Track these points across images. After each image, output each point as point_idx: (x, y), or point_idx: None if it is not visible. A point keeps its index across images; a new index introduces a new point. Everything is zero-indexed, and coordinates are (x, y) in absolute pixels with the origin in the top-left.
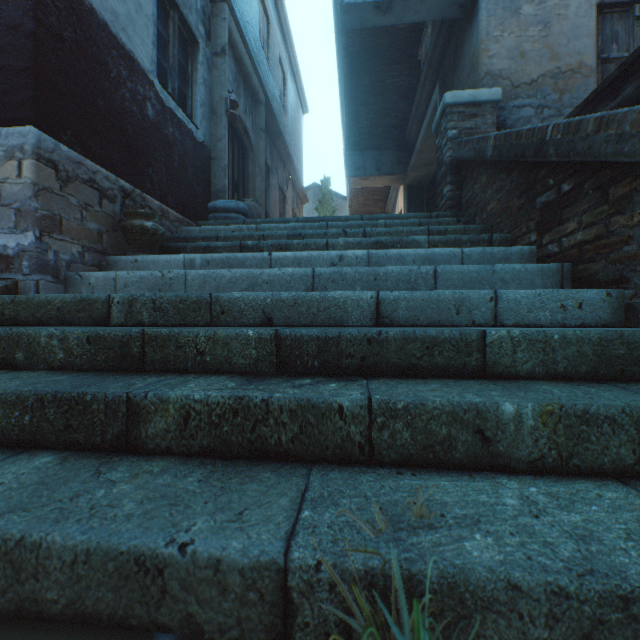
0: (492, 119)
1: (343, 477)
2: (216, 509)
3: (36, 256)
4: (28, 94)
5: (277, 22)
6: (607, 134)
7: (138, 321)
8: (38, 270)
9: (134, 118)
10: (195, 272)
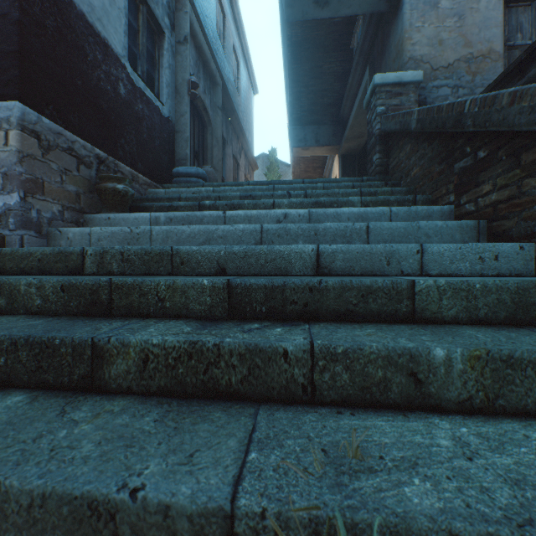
0: (415, 97)
1: (288, 417)
2: (168, 451)
3: (21, 214)
4: (14, 74)
5: (232, 17)
6: (521, 106)
7: (108, 271)
8: (22, 226)
9: (108, 96)
10: (159, 228)
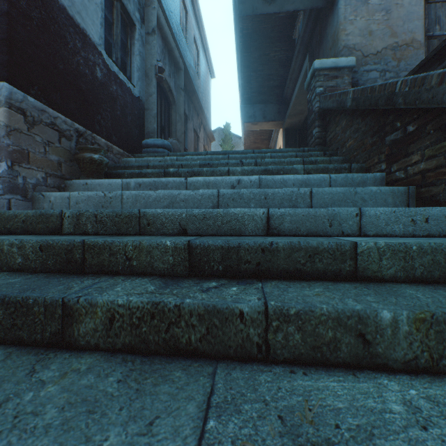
0: (348, 80)
1: (244, 377)
2: (129, 418)
3: (8, 181)
4: (3, 58)
5: (192, 13)
6: None
7: (84, 231)
8: (10, 191)
9: (86, 78)
10: (129, 192)
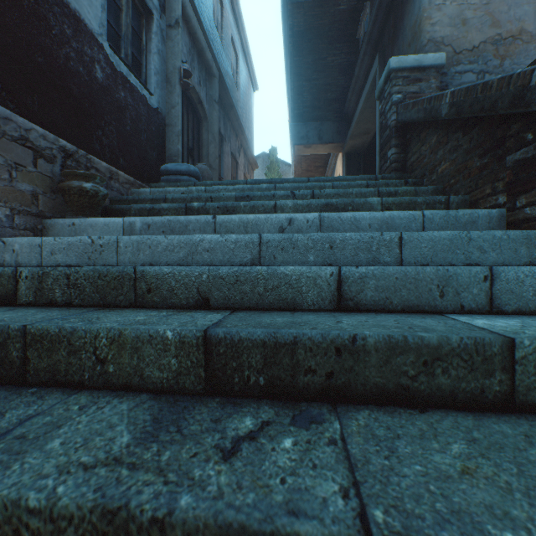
0: (436, 83)
1: None
2: None
3: None
4: None
5: (230, 7)
6: None
7: (49, 300)
8: None
9: (80, 79)
10: (128, 238)
